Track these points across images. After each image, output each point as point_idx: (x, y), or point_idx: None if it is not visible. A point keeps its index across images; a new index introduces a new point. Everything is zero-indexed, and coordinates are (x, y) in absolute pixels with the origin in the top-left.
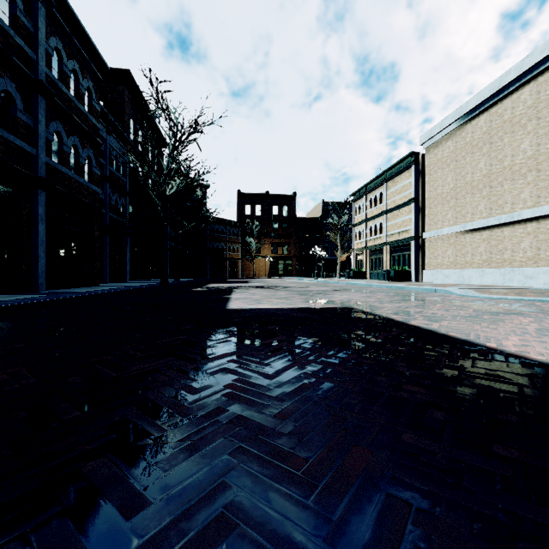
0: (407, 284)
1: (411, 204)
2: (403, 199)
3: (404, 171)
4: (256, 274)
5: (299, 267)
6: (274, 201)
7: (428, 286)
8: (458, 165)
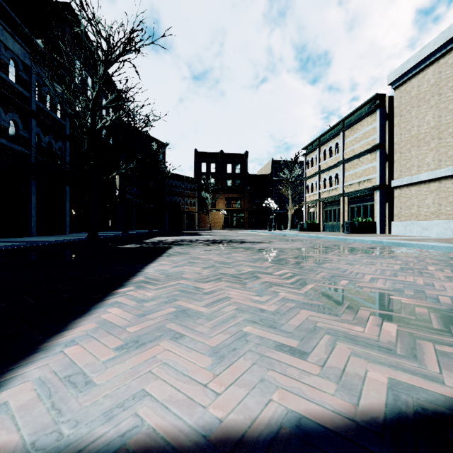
0: (389, 238)
1: (375, 151)
2: (364, 146)
3: (366, 117)
4: (211, 226)
5: (251, 219)
6: (227, 159)
7: (445, 243)
8: (443, 99)
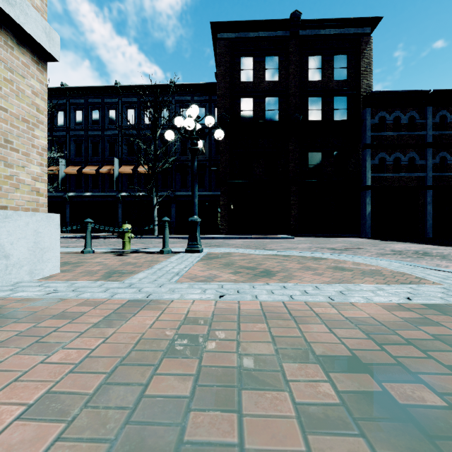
0: None
1: None
2: None
3: None
4: None
5: None
6: None
7: None
8: None
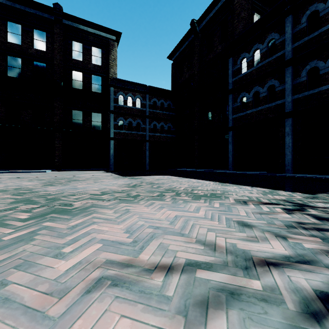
0: None
1: None
2: None
3: None
4: None
5: None
6: None
7: None
8: None
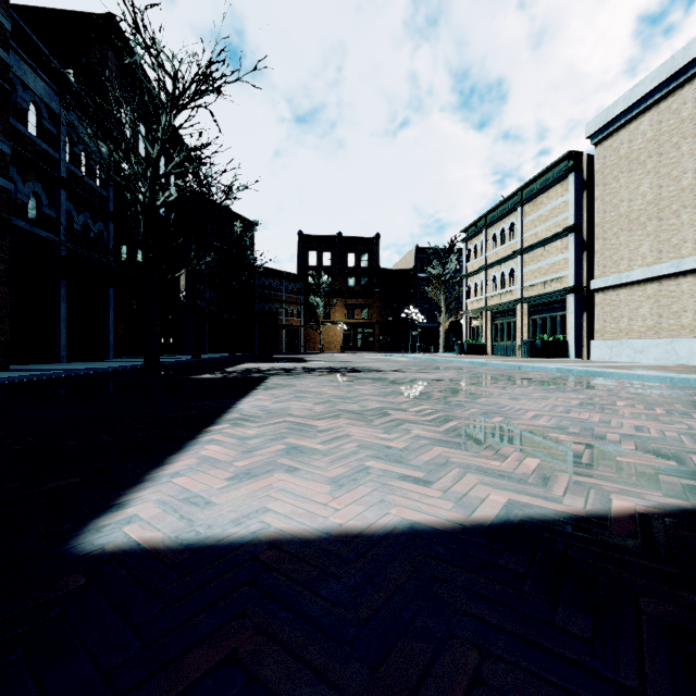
0: (584, 364)
1: (567, 236)
2: (552, 229)
3: (554, 186)
4: (323, 348)
5: (384, 337)
6: (348, 246)
7: (657, 372)
8: (664, 161)
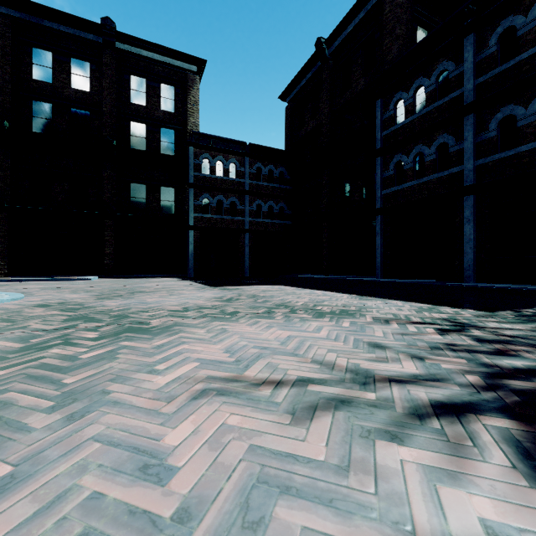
0: None
1: None
2: None
3: None
4: None
5: None
6: None
7: None
8: None
